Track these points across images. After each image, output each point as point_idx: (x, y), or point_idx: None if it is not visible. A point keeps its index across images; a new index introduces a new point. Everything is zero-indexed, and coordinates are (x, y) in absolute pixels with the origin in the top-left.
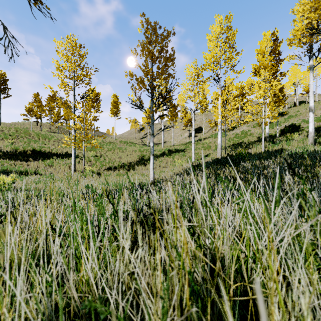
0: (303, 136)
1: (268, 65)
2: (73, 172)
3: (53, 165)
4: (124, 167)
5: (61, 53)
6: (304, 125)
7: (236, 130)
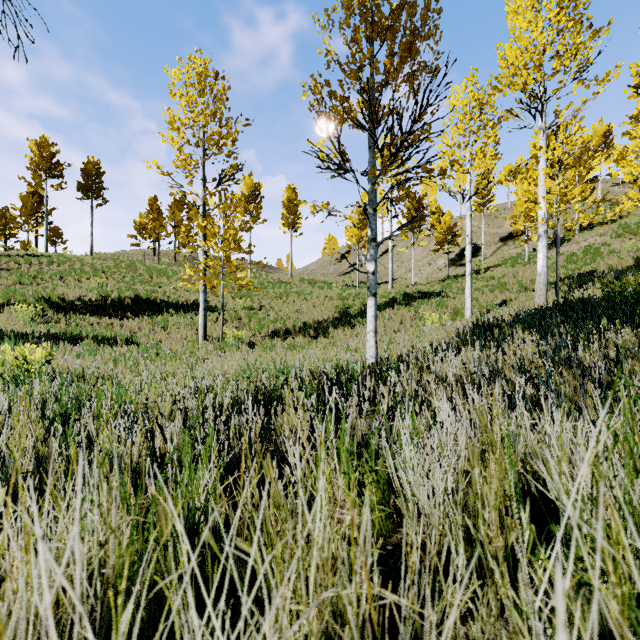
0: None
1: None
2: (202, 340)
3: (168, 327)
4: (305, 331)
5: (178, 93)
6: None
7: (570, 245)
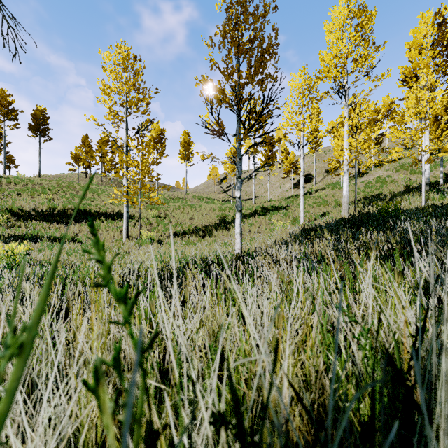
0: None
1: (428, 66)
2: (126, 239)
3: (100, 229)
4: (197, 232)
5: (108, 69)
6: None
7: (368, 176)
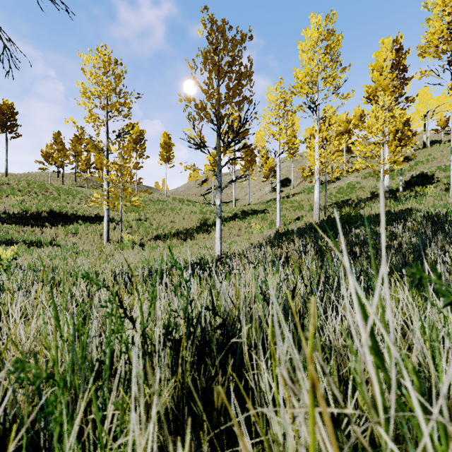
0: (440, 191)
1: (387, 86)
2: (106, 242)
3: (78, 233)
4: (178, 235)
5: (88, 72)
6: (439, 174)
7: (340, 182)
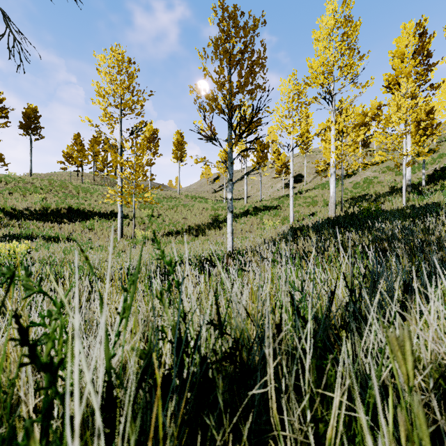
0: None
1: (410, 74)
2: (120, 238)
3: (94, 229)
4: (190, 231)
5: (103, 71)
6: None
7: (356, 177)
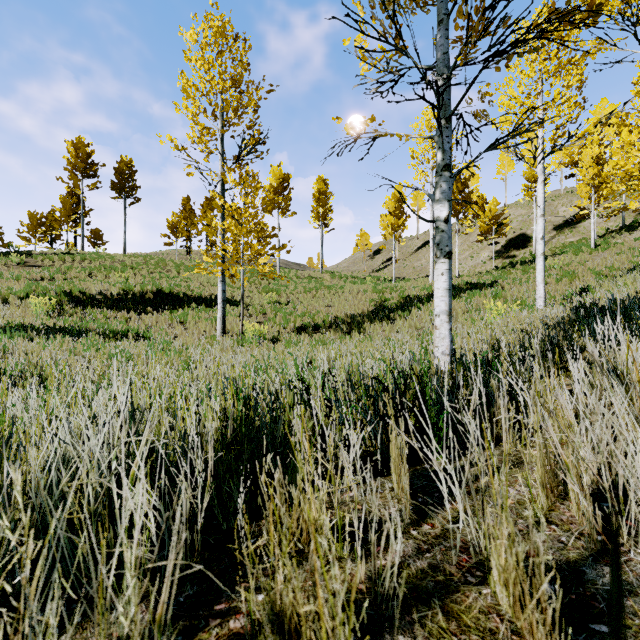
0: None
1: None
2: (221, 335)
3: (187, 321)
4: (337, 326)
5: (193, 57)
6: None
7: None
